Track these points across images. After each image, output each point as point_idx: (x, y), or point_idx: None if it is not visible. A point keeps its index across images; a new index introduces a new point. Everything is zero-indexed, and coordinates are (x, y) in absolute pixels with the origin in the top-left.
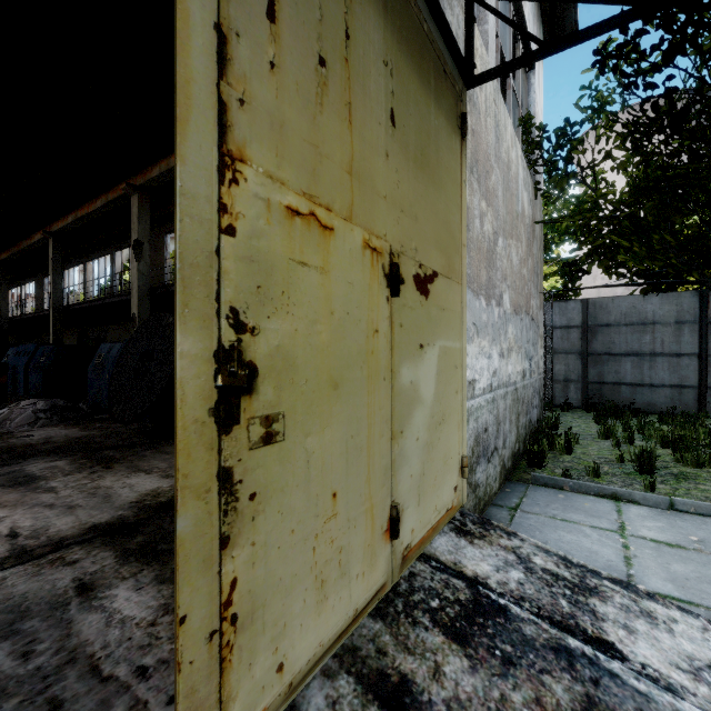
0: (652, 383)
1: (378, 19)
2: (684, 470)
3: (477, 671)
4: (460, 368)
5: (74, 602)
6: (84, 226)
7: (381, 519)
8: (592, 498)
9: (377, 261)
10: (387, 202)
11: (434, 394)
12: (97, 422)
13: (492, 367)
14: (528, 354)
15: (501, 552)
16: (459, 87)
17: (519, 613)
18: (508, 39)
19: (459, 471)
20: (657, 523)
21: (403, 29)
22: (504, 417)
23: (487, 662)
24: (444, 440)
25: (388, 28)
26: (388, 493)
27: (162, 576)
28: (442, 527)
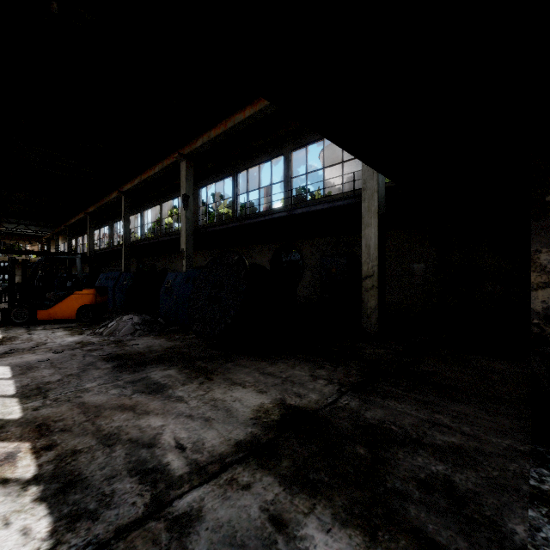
0: None
1: None
2: None
3: None
4: None
5: (280, 540)
6: (144, 185)
7: None
8: None
9: None
10: None
11: None
12: (174, 333)
13: None
14: None
15: None
16: None
17: None
18: None
19: None
20: None
21: None
22: None
23: None
24: None
25: None
26: None
27: (338, 515)
28: None
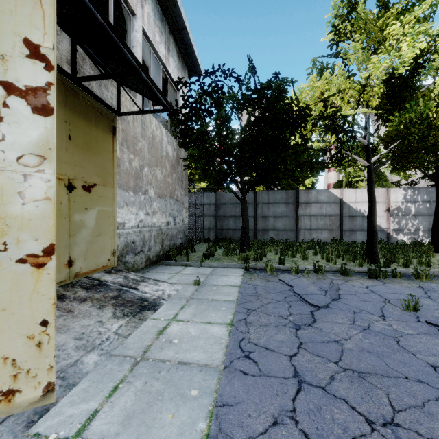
0: (240, 229)
1: (62, 109)
2: (222, 257)
3: (88, 293)
4: (112, 217)
5: None
6: None
7: (64, 260)
8: (179, 267)
9: (61, 182)
10: (67, 164)
11: (95, 225)
12: None
13: (139, 218)
14: (172, 215)
15: (119, 276)
16: (112, 117)
17: (112, 285)
18: (160, 81)
19: (112, 254)
20: (191, 270)
21: (76, 108)
22: (150, 239)
23: (93, 292)
24: (101, 241)
25: (67, 110)
26: (67, 253)
27: None
28: (100, 271)
